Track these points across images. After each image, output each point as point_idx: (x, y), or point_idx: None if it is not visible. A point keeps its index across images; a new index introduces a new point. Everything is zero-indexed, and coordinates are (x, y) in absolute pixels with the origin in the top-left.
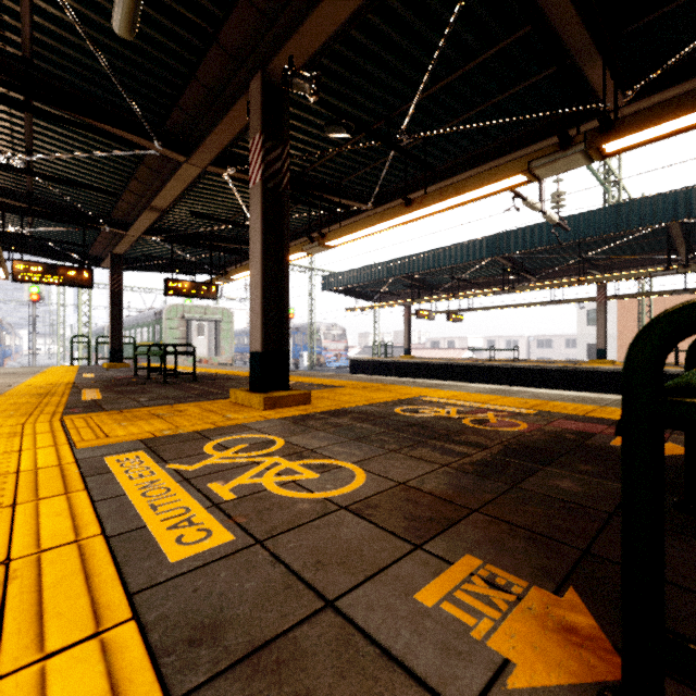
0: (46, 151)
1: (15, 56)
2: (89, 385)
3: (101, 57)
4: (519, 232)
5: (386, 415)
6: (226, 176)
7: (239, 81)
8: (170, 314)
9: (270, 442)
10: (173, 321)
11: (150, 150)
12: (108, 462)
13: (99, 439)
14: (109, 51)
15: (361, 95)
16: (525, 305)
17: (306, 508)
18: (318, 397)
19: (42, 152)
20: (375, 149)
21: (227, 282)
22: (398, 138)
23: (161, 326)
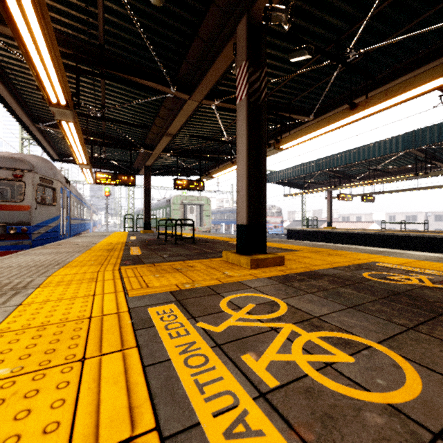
0: (111, 106)
1: (96, 45)
2: (134, 244)
3: (141, 30)
4: (434, 127)
5: (360, 280)
6: (213, 106)
7: (227, 30)
8: (174, 201)
9: (272, 303)
10: (176, 205)
11: (168, 94)
12: (151, 314)
13: (142, 289)
14: (145, 29)
15: (317, 25)
16: (433, 187)
17: (380, 424)
18: (285, 259)
19: (110, 107)
20: (321, 71)
21: (209, 179)
22: (346, 55)
23: (170, 208)
